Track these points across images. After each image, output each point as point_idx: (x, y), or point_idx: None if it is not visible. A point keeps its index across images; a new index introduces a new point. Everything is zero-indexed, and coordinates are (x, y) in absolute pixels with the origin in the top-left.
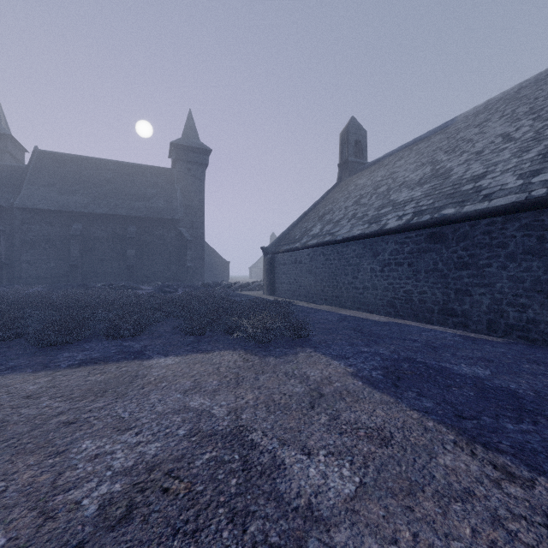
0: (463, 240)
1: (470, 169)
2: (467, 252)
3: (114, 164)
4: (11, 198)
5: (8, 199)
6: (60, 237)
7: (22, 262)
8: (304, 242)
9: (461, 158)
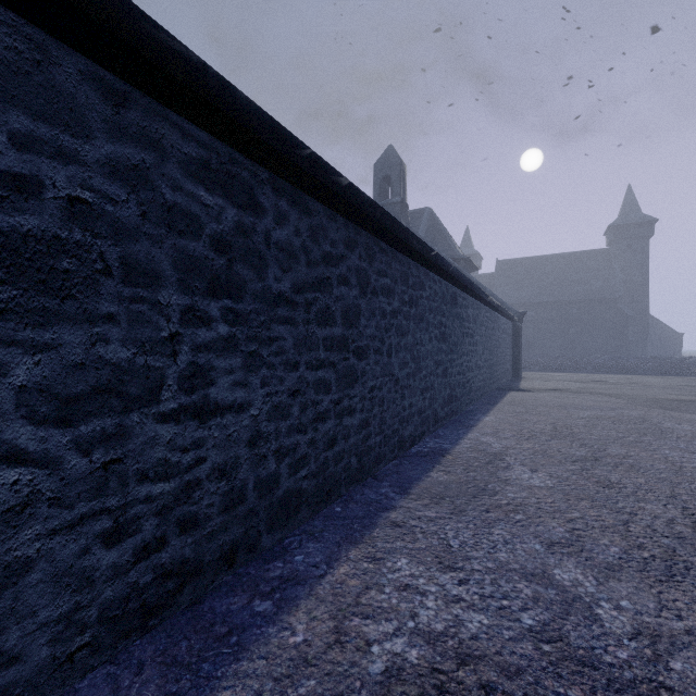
0: None
1: None
2: None
3: (552, 258)
4: None
5: None
6: None
7: None
8: None
9: None
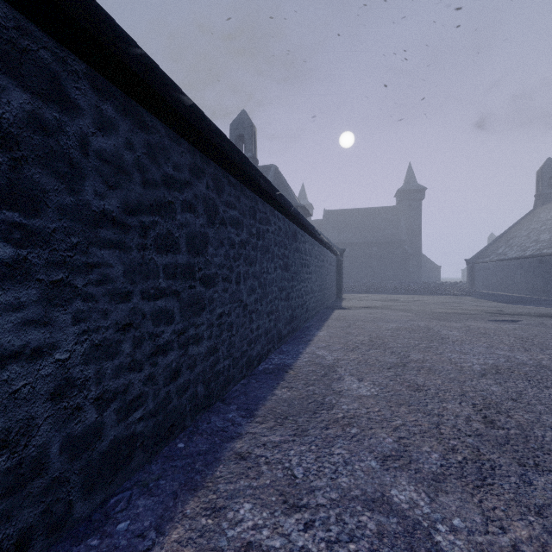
0: (547, 263)
1: None
2: (548, 267)
3: (362, 211)
4: None
5: None
6: None
7: None
8: (491, 258)
9: None
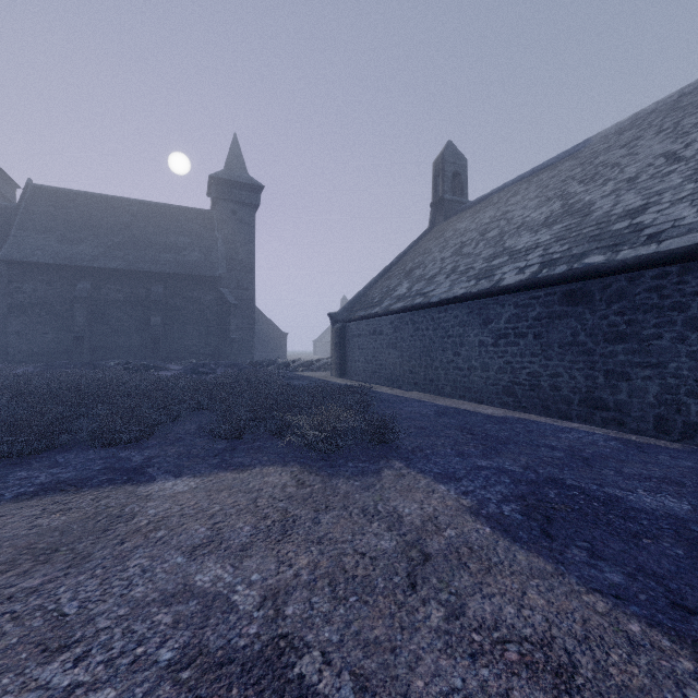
0: (618, 300)
1: (621, 202)
2: (623, 317)
3: (134, 204)
4: None
5: None
6: (60, 300)
7: (9, 333)
8: (386, 306)
9: (606, 188)
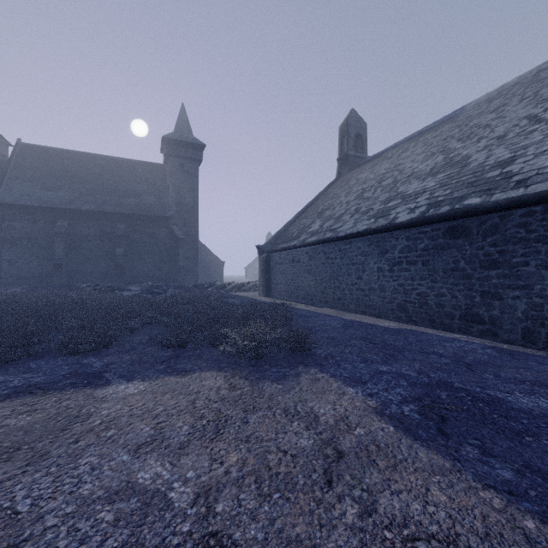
0: (491, 234)
1: (493, 155)
2: (496, 248)
3: (102, 159)
4: None
5: None
6: (43, 235)
7: (2, 261)
8: (302, 240)
9: (480, 144)
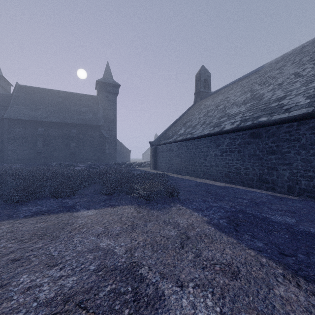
0: (272, 136)
1: (275, 94)
2: (274, 144)
3: (63, 93)
4: (2, 112)
5: (0, 113)
6: (31, 136)
7: (8, 150)
8: (174, 138)
9: (269, 88)
